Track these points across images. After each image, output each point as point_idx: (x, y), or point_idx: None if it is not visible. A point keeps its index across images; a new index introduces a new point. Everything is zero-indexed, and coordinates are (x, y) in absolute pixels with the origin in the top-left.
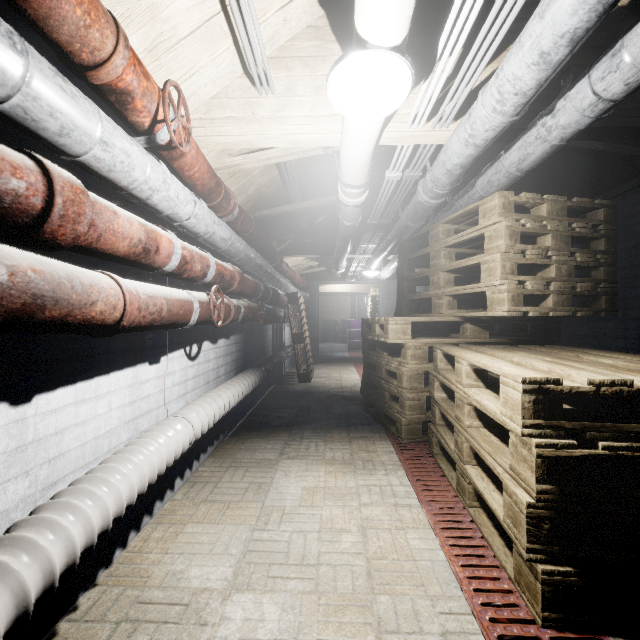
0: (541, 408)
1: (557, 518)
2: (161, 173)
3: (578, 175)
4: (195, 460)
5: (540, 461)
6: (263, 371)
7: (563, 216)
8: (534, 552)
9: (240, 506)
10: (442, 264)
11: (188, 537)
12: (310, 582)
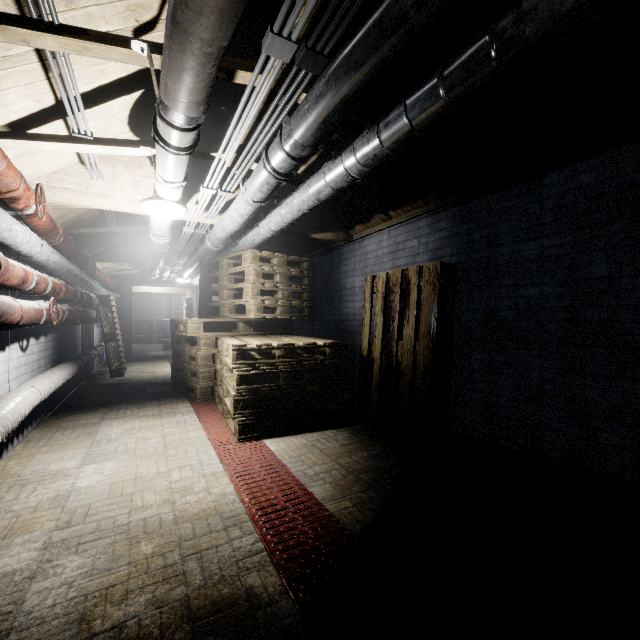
0: (240, 356)
1: (245, 399)
2: (28, 234)
3: (301, 240)
4: (25, 428)
5: (238, 377)
6: (79, 364)
7: (285, 265)
8: (236, 414)
9: (76, 443)
10: (225, 285)
11: (40, 459)
12: (131, 455)
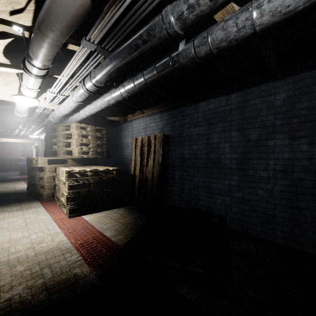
0: (69, 176)
1: (72, 197)
2: None
3: (102, 119)
4: None
5: (69, 186)
6: None
7: (94, 131)
8: (68, 204)
9: None
10: (61, 140)
11: None
12: (5, 230)
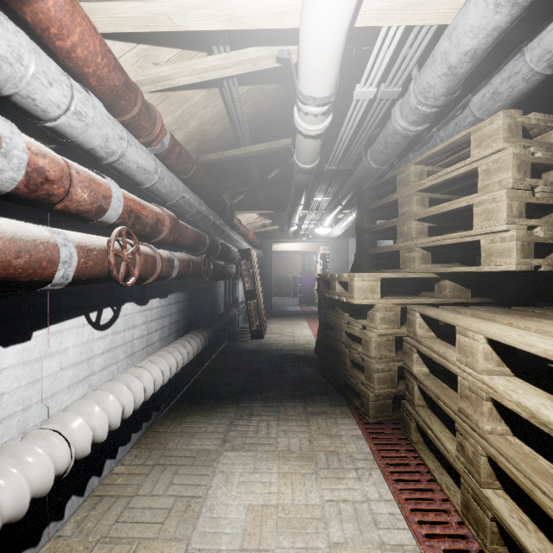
0: None
1: None
2: None
3: None
4: (108, 459)
5: None
6: (209, 333)
7: None
8: None
9: (152, 551)
10: (414, 211)
11: None
12: None
